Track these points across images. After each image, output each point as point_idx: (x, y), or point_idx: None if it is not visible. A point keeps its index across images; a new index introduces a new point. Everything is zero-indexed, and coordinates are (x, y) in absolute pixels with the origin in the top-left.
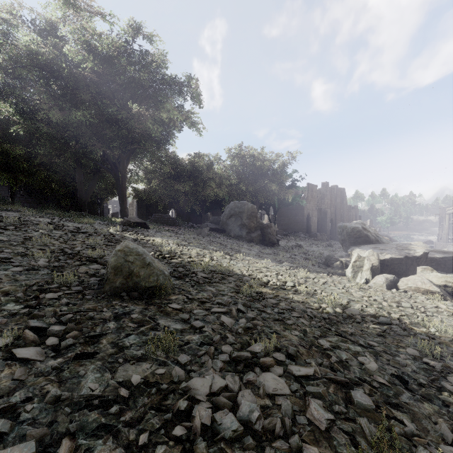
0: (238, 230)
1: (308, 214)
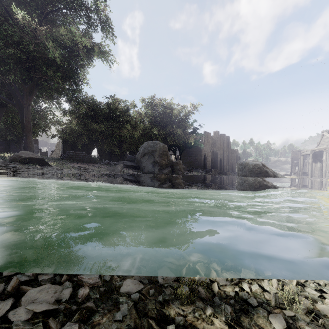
0: (151, 167)
1: (204, 154)
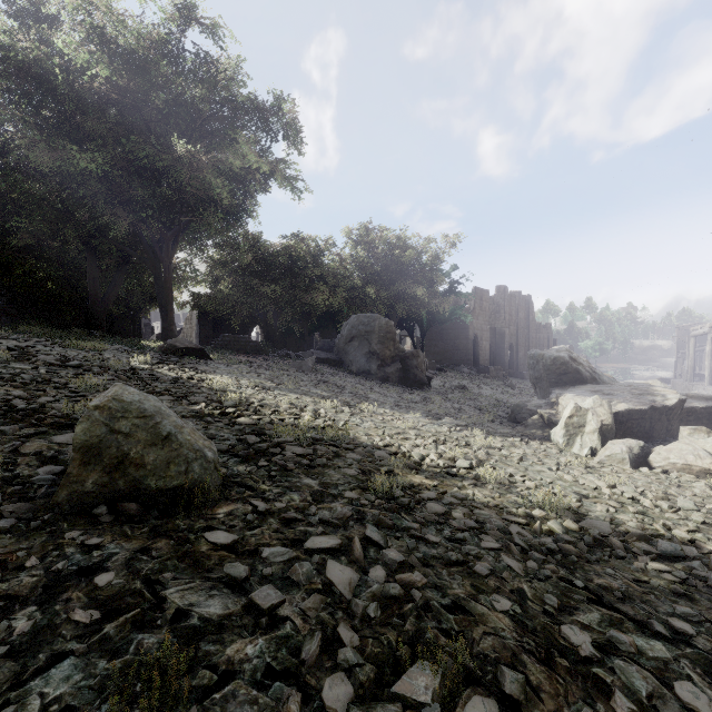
0: (363, 362)
1: (475, 336)
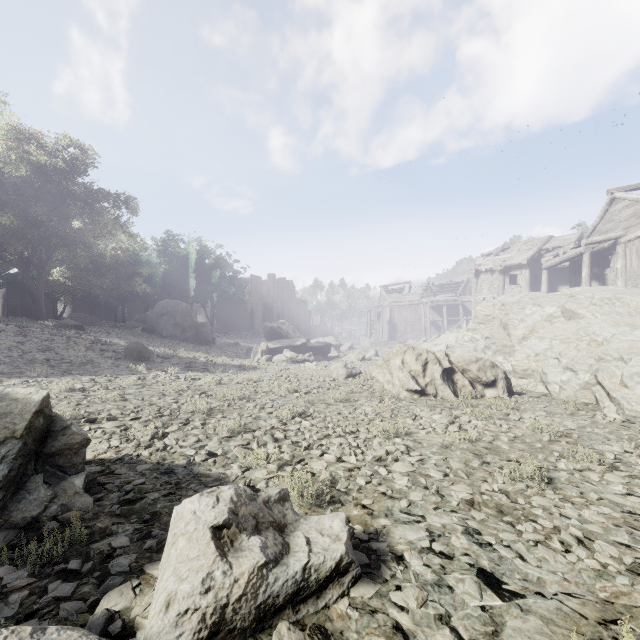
0: (171, 329)
1: (252, 309)
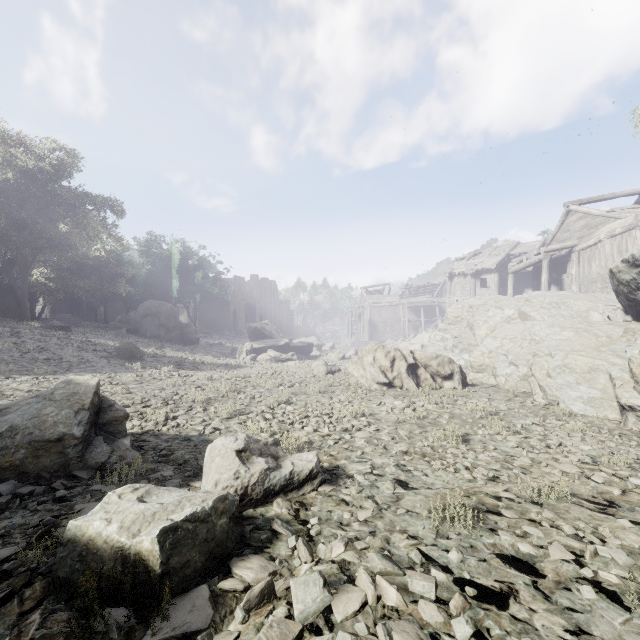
0: (156, 330)
1: (235, 309)
